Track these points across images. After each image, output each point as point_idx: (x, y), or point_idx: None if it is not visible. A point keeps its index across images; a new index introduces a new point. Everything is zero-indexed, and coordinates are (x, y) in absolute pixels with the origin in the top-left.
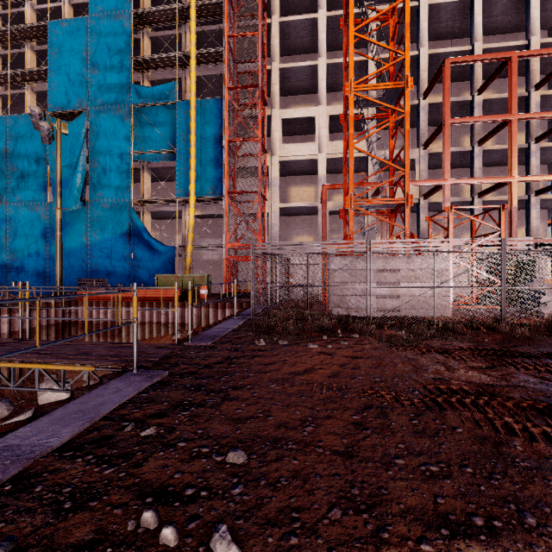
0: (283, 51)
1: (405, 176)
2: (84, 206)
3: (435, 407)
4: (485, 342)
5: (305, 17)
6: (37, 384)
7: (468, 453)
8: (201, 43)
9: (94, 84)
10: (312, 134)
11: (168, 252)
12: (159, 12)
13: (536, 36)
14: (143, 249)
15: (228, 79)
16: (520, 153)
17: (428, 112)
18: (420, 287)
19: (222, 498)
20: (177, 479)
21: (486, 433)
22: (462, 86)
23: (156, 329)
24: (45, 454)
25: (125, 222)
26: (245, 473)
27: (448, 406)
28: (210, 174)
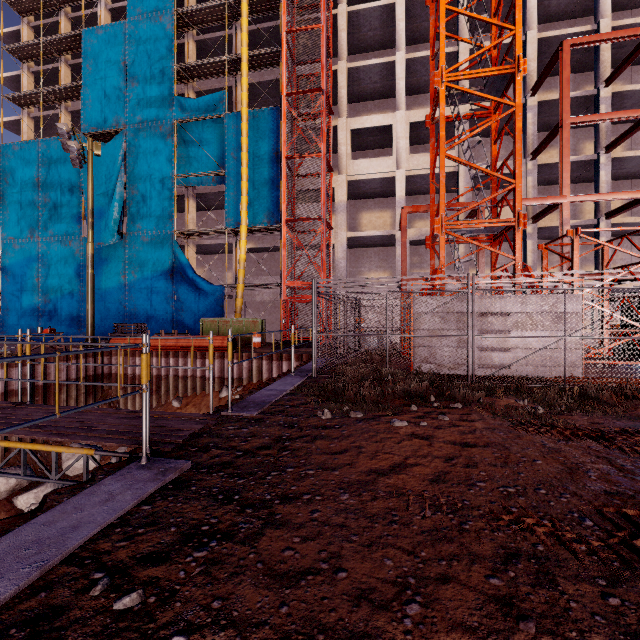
0: (352, 48)
1: (516, 189)
2: (122, 240)
3: (639, 562)
4: None
5: (380, 4)
6: (22, 469)
7: None
8: (254, 44)
9: (132, 98)
10: (388, 148)
11: (216, 292)
12: (206, 10)
13: None
14: (187, 289)
15: (285, 84)
16: None
17: (537, 113)
18: (543, 337)
19: None
20: None
21: None
22: (582, 79)
23: (200, 385)
24: None
25: (167, 258)
26: None
27: None
28: (264, 199)
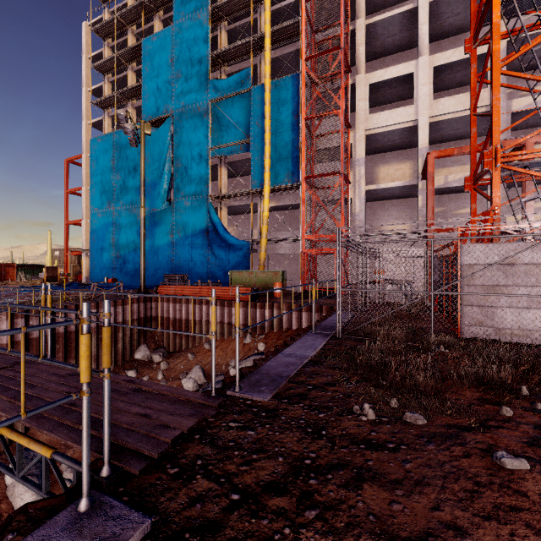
0: (369, 8)
1: None
2: (170, 205)
3: None
4: None
5: None
6: None
7: None
8: (276, 24)
9: (178, 87)
10: (407, 100)
11: (243, 247)
12: (235, 0)
13: None
14: (220, 245)
15: (304, 49)
16: None
17: None
18: None
19: None
20: None
21: None
22: None
23: (227, 330)
24: None
25: (204, 219)
26: None
27: None
28: (285, 160)
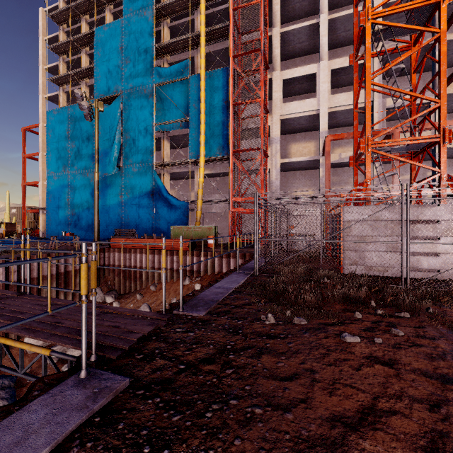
0: (283, 18)
1: (441, 108)
2: (120, 171)
3: None
4: None
5: None
6: None
7: None
8: (210, 25)
9: (126, 72)
10: (312, 93)
11: (182, 206)
12: (176, 3)
13: None
14: (163, 205)
15: (232, 48)
16: None
17: None
18: None
19: None
20: None
21: None
22: None
23: (169, 275)
24: None
25: (149, 183)
26: None
27: None
28: (217, 137)
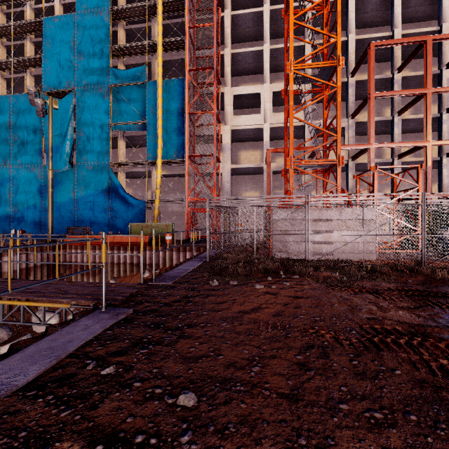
0: (234, 39)
1: (337, 140)
2: (72, 168)
3: (373, 347)
4: (409, 283)
5: (252, 11)
6: (22, 318)
7: (410, 398)
8: (167, 34)
9: (80, 68)
10: (258, 108)
11: (140, 205)
12: (133, 8)
13: (447, 23)
14: (119, 203)
15: (188, 63)
16: (433, 122)
17: (355, 88)
18: (351, 235)
19: (171, 447)
20: (129, 424)
21: (423, 376)
22: (384, 66)
23: (129, 269)
24: (10, 393)
25: (105, 181)
26: (194, 418)
27: (384, 346)
28: (174, 141)
